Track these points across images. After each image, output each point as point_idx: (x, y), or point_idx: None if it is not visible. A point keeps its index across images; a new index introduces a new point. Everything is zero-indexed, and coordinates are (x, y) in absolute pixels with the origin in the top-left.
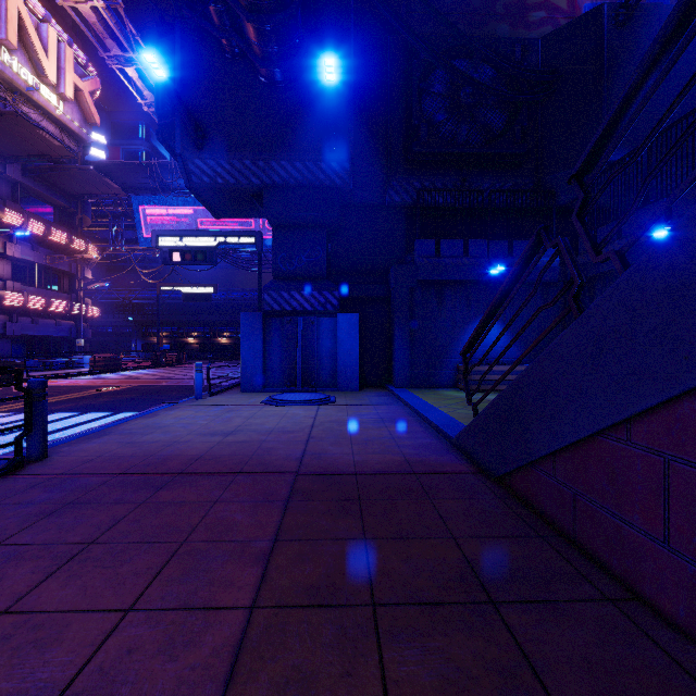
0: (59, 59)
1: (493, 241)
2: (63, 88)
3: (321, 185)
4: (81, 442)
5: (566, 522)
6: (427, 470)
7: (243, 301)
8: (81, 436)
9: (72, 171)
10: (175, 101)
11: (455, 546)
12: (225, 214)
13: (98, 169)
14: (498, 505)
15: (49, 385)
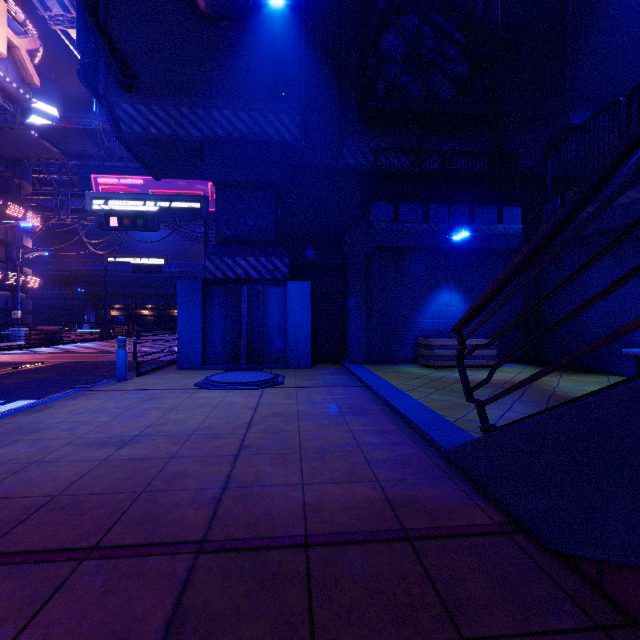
0: None
1: (454, 206)
2: None
3: (269, 140)
4: None
5: None
6: (428, 526)
7: (197, 274)
8: None
9: (3, 130)
10: (90, 24)
11: None
12: (165, 174)
13: (39, 133)
14: None
15: None
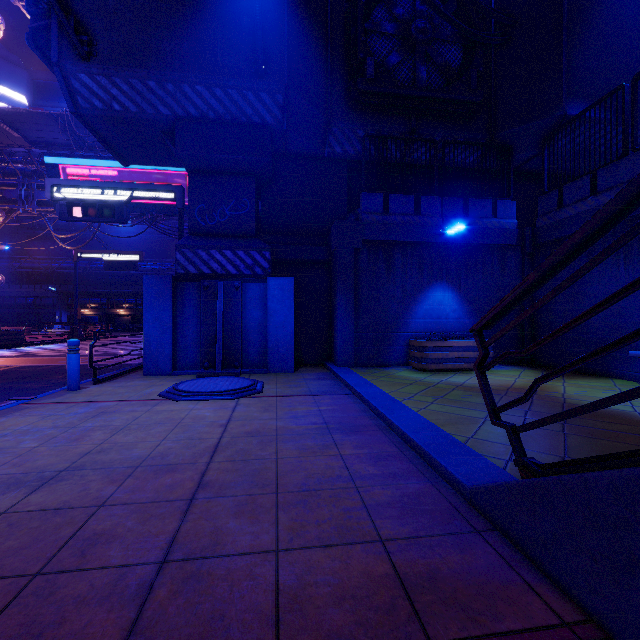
0: None
1: (447, 199)
2: None
3: (248, 122)
4: None
5: None
6: (467, 635)
7: None
8: None
9: None
10: None
11: None
12: (133, 159)
13: None
14: None
15: None
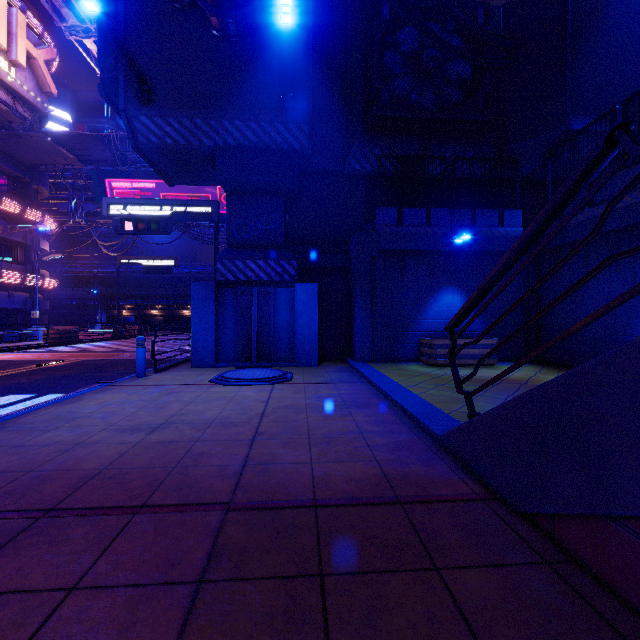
0: (10, 24)
1: (456, 210)
2: (15, 54)
3: (278, 148)
4: None
5: None
6: (417, 494)
7: (206, 275)
8: None
9: (23, 138)
10: (113, 45)
11: None
12: (178, 181)
13: (55, 140)
14: (553, 582)
15: None
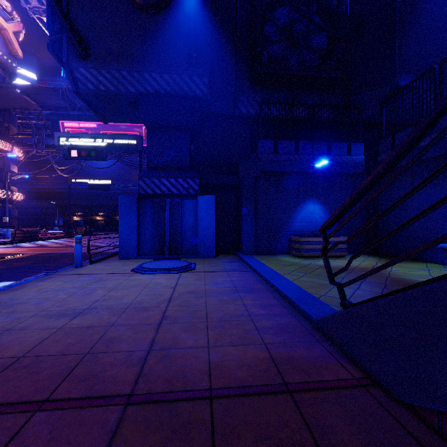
0: None
1: (316, 143)
2: None
3: (185, 95)
4: None
5: None
6: (304, 381)
7: (135, 191)
8: None
9: None
10: (56, 9)
11: None
12: (111, 119)
13: (22, 91)
14: None
15: None
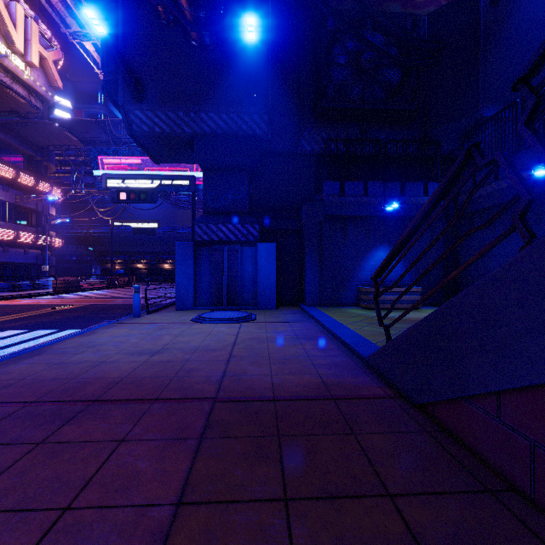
0: (26, 32)
1: (388, 183)
2: (30, 56)
3: (244, 134)
4: (10, 362)
5: (518, 474)
6: (346, 394)
7: (182, 235)
8: (13, 356)
9: (37, 125)
10: (115, 57)
11: (394, 510)
12: (163, 160)
13: (61, 125)
14: (428, 441)
15: (13, 304)
